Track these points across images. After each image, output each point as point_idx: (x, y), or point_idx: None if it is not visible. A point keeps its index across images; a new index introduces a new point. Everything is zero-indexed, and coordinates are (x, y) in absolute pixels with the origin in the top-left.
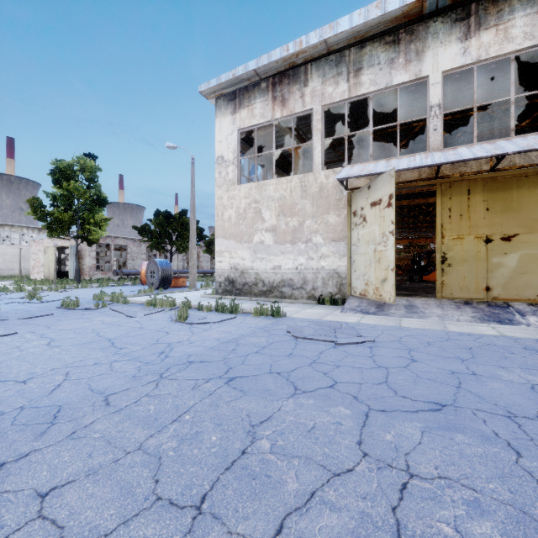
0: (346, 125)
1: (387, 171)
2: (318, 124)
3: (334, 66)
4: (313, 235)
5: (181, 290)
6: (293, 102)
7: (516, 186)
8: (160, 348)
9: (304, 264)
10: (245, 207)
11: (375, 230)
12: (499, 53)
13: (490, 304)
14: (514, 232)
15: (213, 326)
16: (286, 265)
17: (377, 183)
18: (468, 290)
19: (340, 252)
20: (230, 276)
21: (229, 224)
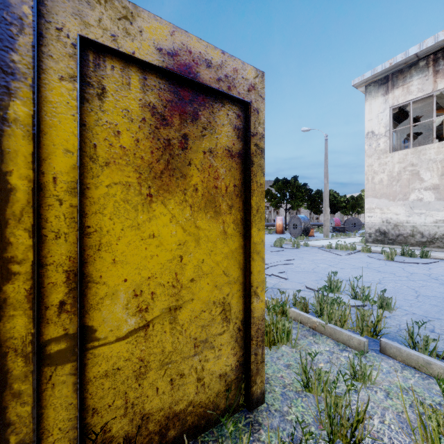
0: None
1: None
2: None
3: None
4: None
5: (322, 238)
6: None
7: None
8: (425, 276)
9: None
10: (398, 170)
11: None
12: None
13: None
14: None
15: (429, 266)
16: None
17: None
18: None
19: None
20: (381, 229)
21: (379, 186)
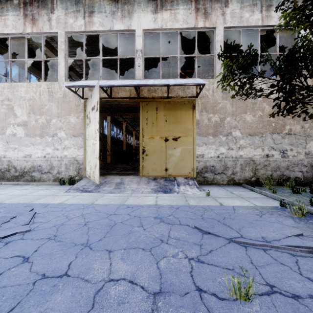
0: (84, 51)
1: (96, 84)
2: (62, 45)
3: (74, 4)
4: (58, 131)
5: None
6: (42, 23)
7: (180, 108)
8: None
9: (51, 153)
10: None
11: (93, 128)
12: (172, 27)
13: (166, 179)
14: (178, 135)
15: None
16: (36, 154)
17: (93, 93)
18: (156, 170)
19: (79, 145)
20: None
21: None
